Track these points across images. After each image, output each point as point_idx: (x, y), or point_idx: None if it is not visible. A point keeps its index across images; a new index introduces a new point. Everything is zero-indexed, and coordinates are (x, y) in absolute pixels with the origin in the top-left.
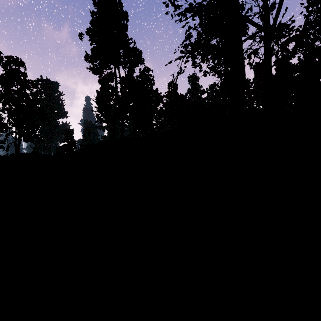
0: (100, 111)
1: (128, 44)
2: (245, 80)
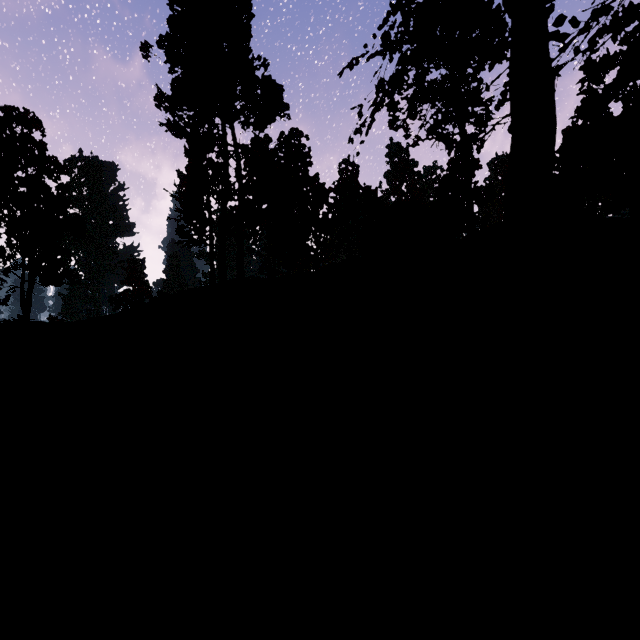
0: (187, 219)
1: (251, 69)
2: (554, 127)
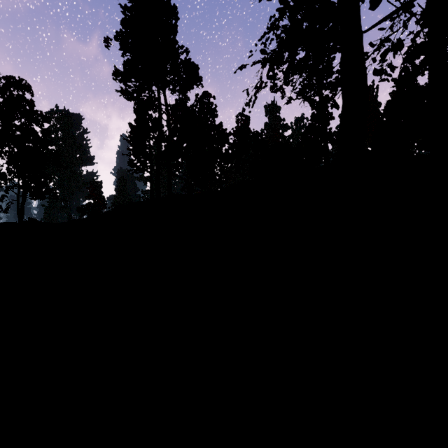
0: (135, 155)
1: (178, 55)
2: (367, 101)
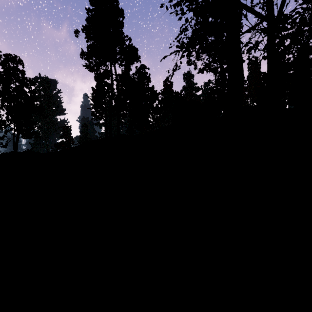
0: (96, 108)
1: (124, 42)
2: (242, 76)
